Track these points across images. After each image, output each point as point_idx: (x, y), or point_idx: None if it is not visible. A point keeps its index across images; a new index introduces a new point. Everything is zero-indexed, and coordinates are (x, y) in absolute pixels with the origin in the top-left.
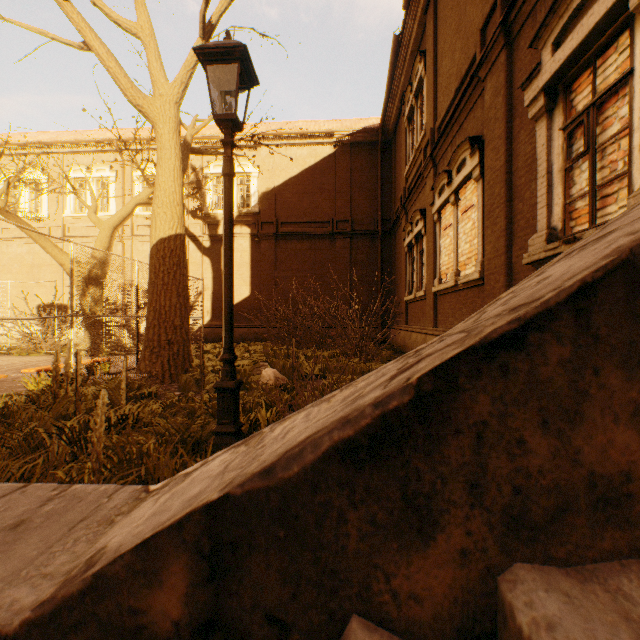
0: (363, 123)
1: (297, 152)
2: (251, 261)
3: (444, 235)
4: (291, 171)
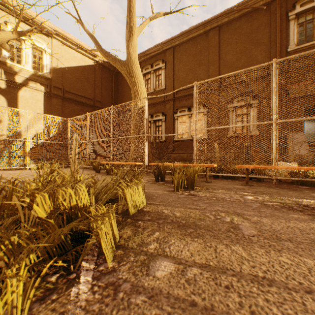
0: None
1: (75, 54)
2: (44, 108)
3: (181, 124)
4: (71, 63)
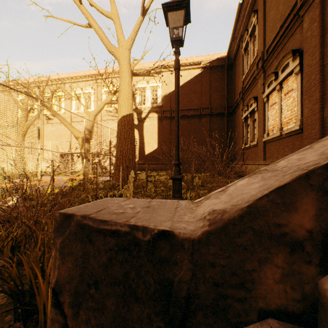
0: (216, 56)
1: (181, 74)
2: (158, 130)
3: (271, 109)
4: None
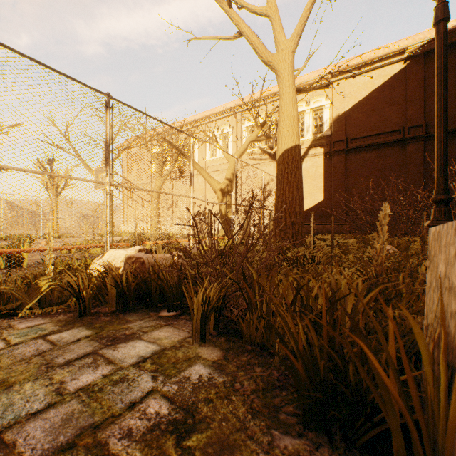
0: None
1: (365, 78)
2: (323, 173)
3: None
4: (359, 95)
